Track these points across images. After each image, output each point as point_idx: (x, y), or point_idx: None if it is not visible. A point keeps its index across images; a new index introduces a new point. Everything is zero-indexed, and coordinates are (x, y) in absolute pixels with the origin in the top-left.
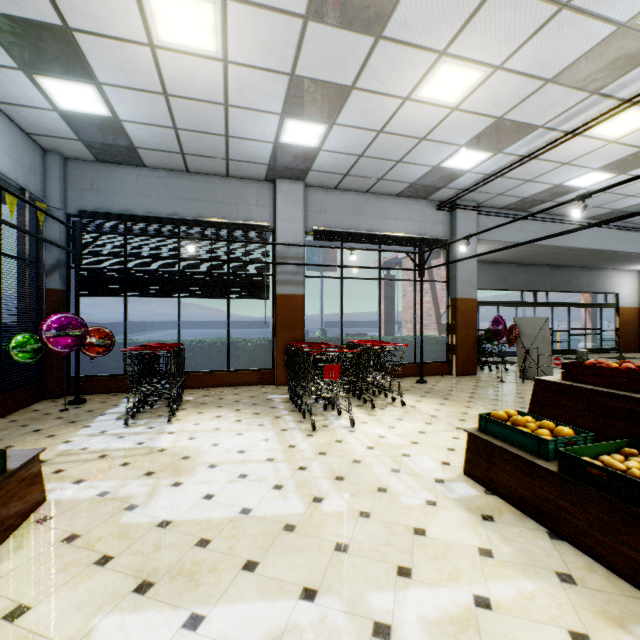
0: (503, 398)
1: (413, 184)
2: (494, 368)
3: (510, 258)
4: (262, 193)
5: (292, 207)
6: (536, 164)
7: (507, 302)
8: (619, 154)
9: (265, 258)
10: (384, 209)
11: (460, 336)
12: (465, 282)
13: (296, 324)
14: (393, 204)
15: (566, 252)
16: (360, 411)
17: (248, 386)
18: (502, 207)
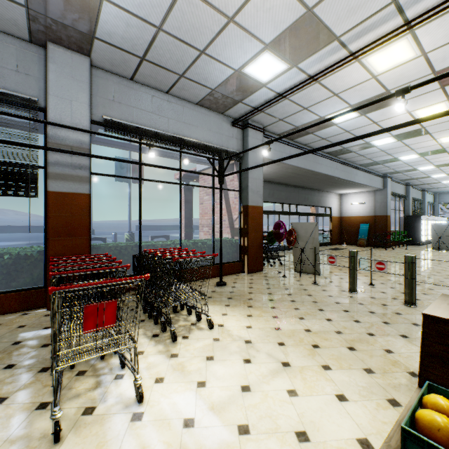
0: (298, 298)
1: (214, 91)
2: (271, 262)
3: (277, 178)
4: (26, 57)
5: (72, 84)
6: (317, 90)
7: (274, 211)
8: (371, 93)
9: (29, 142)
10: (185, 114)
11: (251, 238)
12: (254, 192)
13: (78, 229)
14: (194, 111)
15: (313, 176)
16: (156, 349)
17: (0, 315)
18: (279, 134)
